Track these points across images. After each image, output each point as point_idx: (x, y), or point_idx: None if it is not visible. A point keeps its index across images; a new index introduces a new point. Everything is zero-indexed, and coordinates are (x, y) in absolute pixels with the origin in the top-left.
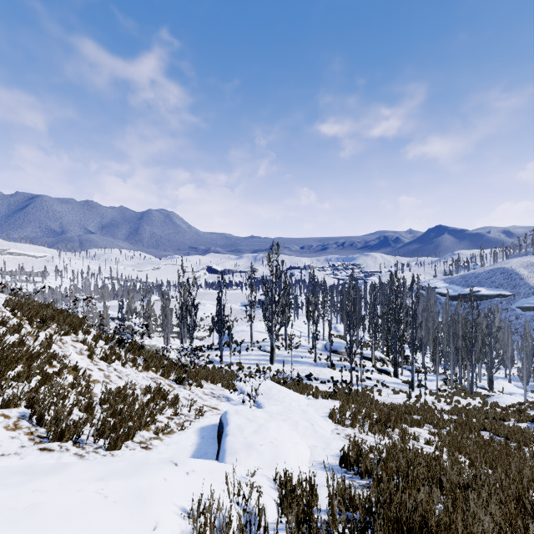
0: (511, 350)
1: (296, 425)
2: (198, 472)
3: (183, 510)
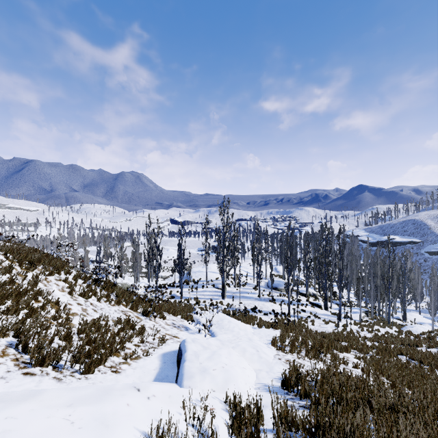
0: (421, 287)
1: (244, 351)
2: (158, 397)
3: (143, 434)
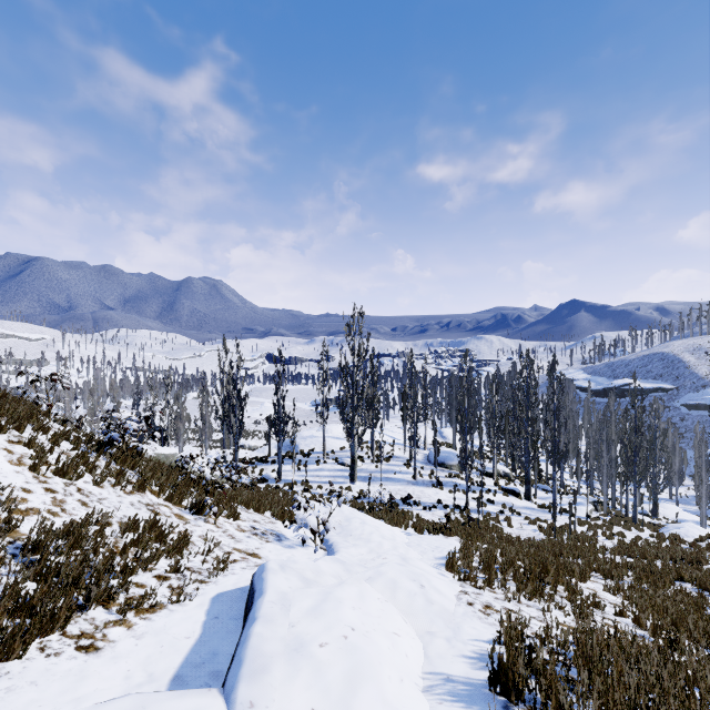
0: (679, 461)
1: (393, 588)
2: None
3: None
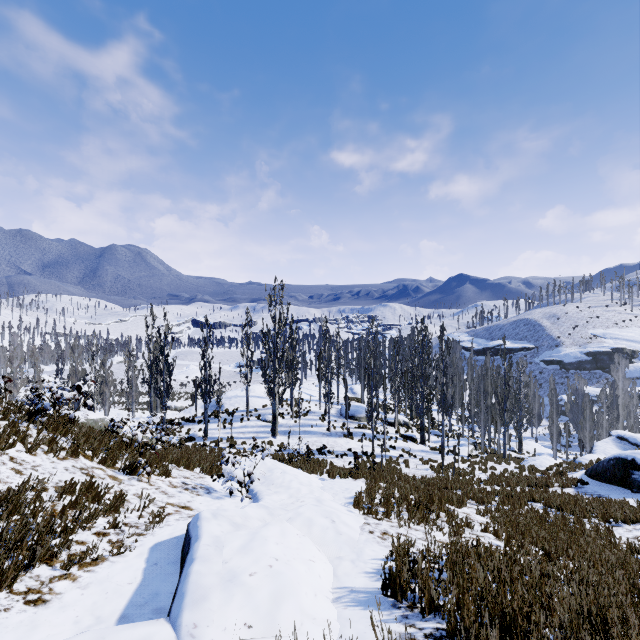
0: (538, 406)
1: (309, 525)
2: None
3: None
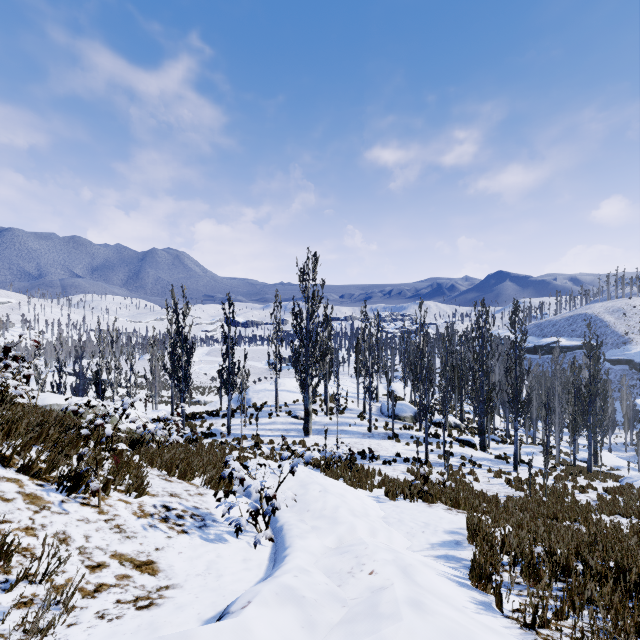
0: (612, 411)
1: None
2: None
3: None
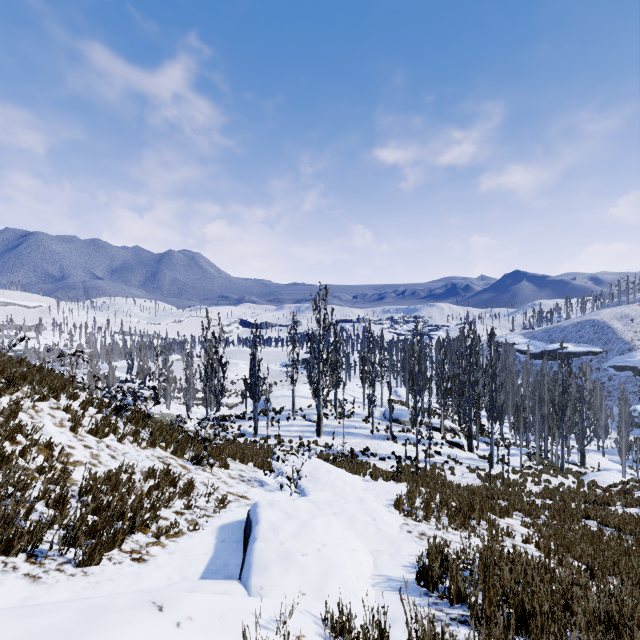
0: (605, 417)
1: (352, 520)
2: (197, 620)
3: None
